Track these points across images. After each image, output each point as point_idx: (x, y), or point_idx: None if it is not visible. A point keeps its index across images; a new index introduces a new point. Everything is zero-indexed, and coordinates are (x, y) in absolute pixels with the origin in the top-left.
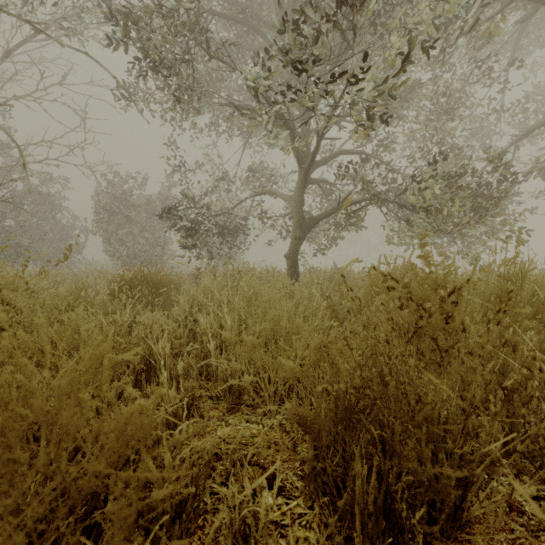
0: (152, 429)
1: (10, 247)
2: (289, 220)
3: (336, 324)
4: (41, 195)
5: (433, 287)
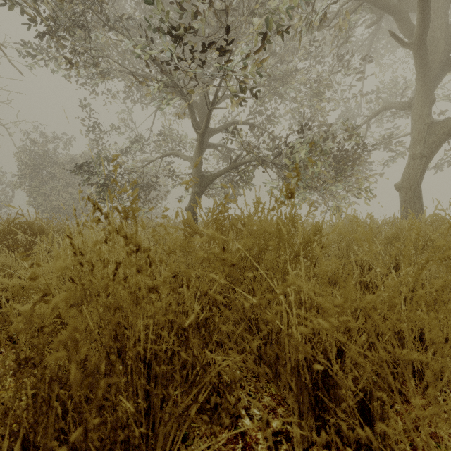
0: None
1: None
2: None
3: None
4: None
5: (124, 215)
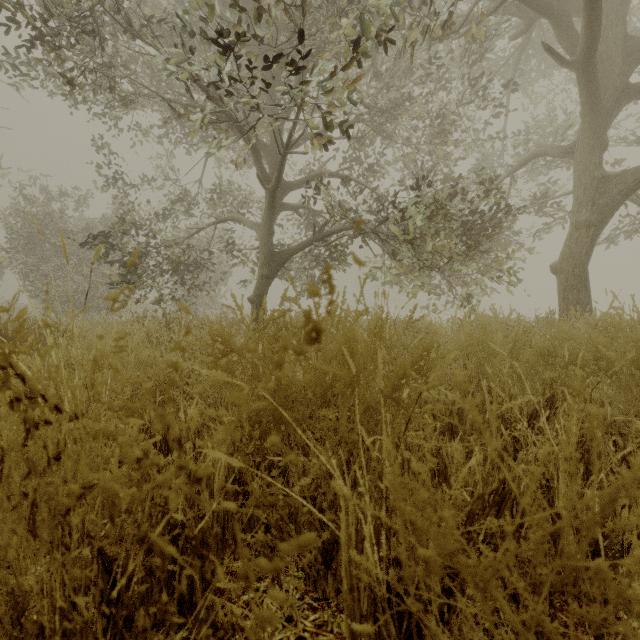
0: None
1: None
2: None
3: None
4: None
5: (4, 359)
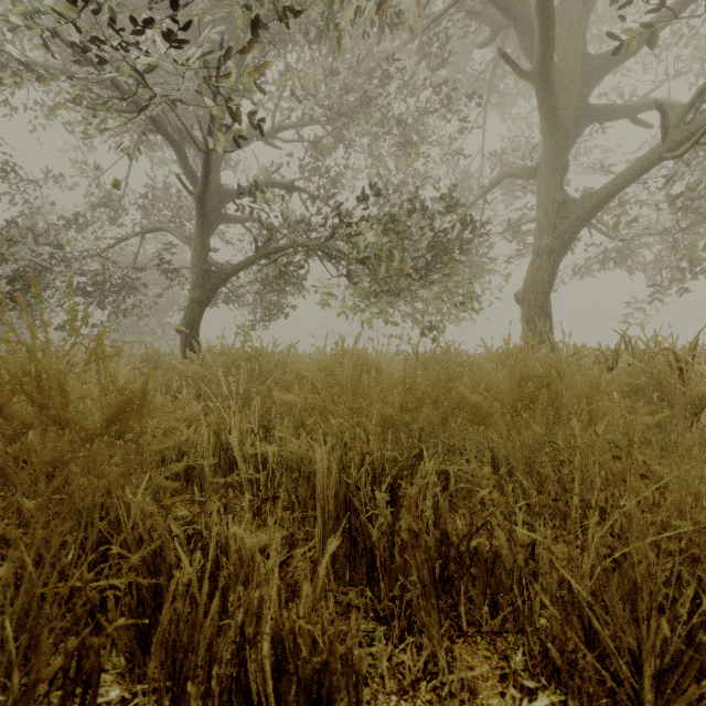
0: None
1: None
2: None
3: None
4: None
5: None
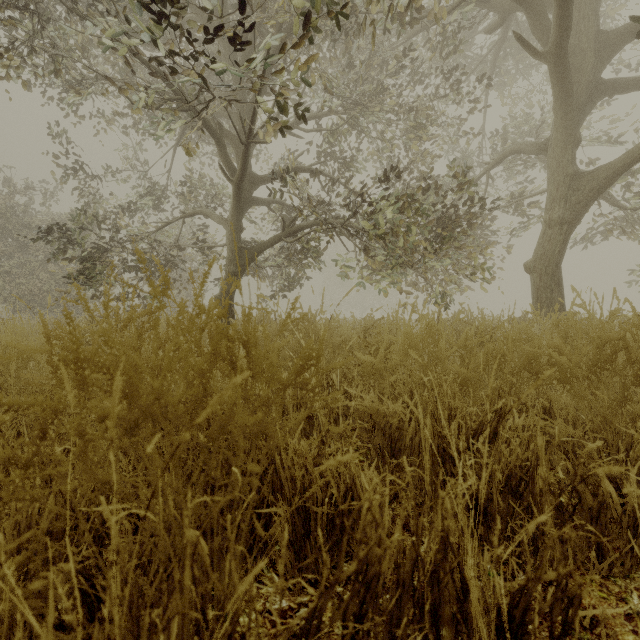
0: None
1: None
2: None
3: None
4: None
5: None
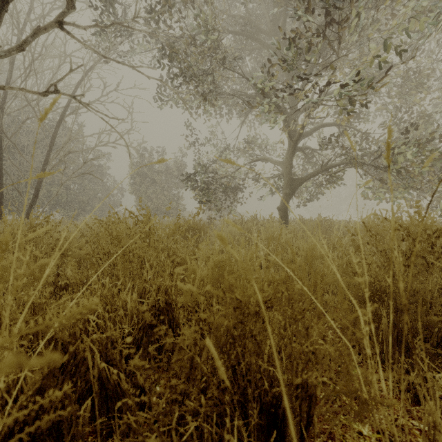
0: (323, 276)
1: (75, 203)
2: (278, 180)
3: (368, 247)
4: (95, 166)
5: (423, 229)
